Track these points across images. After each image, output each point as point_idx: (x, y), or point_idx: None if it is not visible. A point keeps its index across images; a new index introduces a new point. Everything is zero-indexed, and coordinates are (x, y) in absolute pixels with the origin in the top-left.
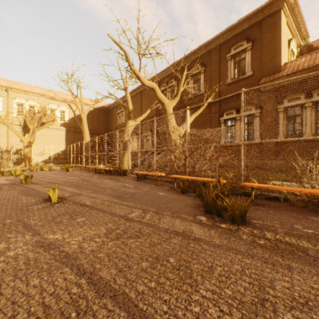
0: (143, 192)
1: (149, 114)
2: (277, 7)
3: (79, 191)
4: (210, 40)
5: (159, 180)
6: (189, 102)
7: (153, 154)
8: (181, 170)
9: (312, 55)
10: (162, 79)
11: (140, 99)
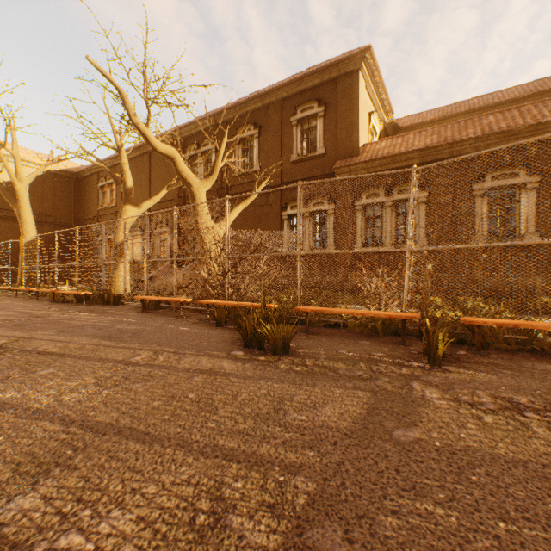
0: (155, 328)
1: (166, 195)
2: (355, 66)
3: (27, 334)
4: (268, 89)
5: (183, 309)
6: (235, 182)
7: (173, 266)
8: (218, 293)
9: (393, 140)
10: (190, 137)
11: (148, 166)
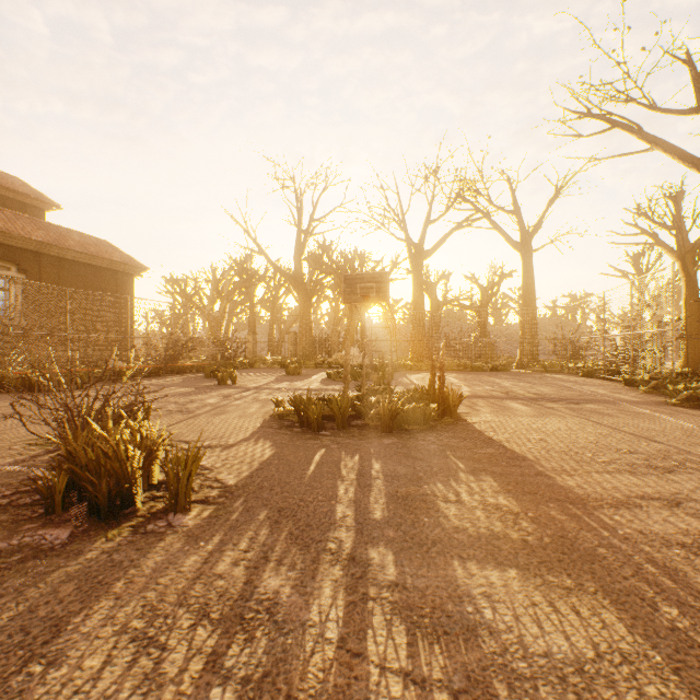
0: None
1: None
2: None
3: None
4: None
5: None
6: None
7: None
8: None
9: None
10: None
11: None
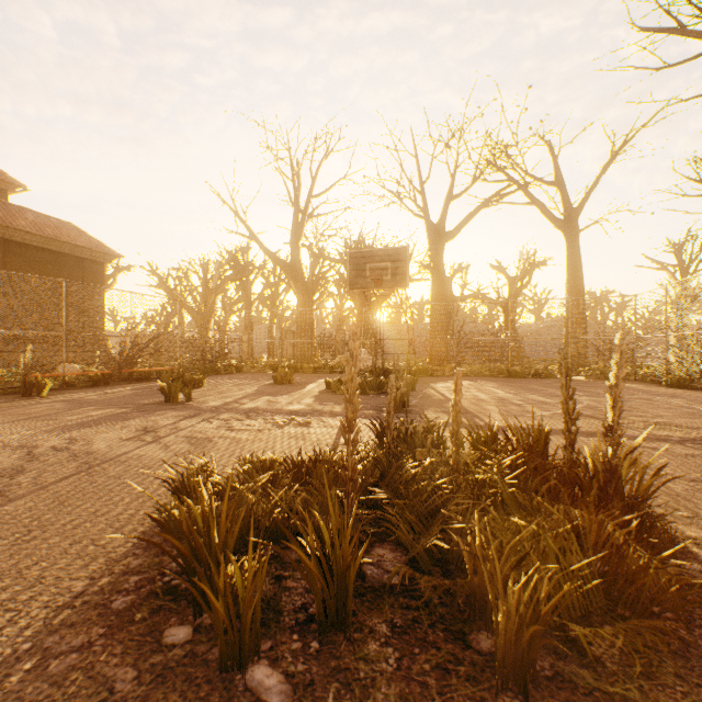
0: None
1: None
2: None
3: None
4: None
5: None
6: None
7: None
8: None
9: None
10: None
11: None
